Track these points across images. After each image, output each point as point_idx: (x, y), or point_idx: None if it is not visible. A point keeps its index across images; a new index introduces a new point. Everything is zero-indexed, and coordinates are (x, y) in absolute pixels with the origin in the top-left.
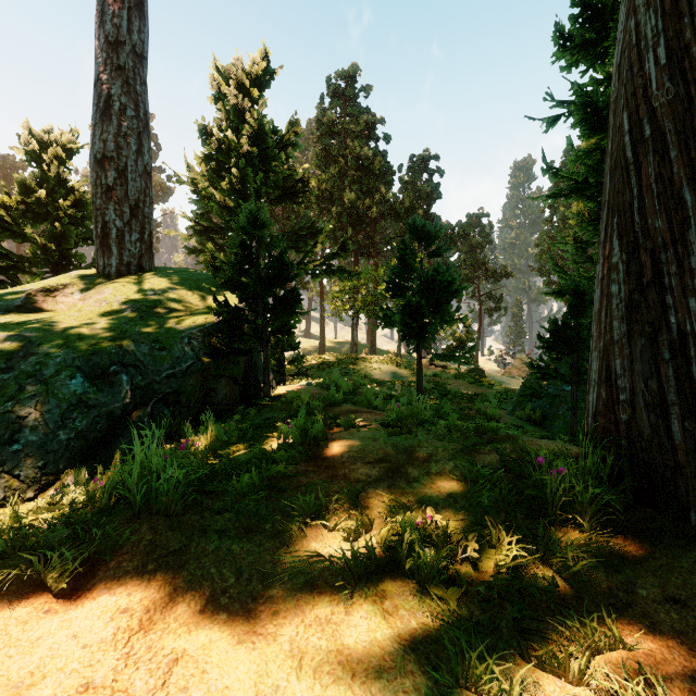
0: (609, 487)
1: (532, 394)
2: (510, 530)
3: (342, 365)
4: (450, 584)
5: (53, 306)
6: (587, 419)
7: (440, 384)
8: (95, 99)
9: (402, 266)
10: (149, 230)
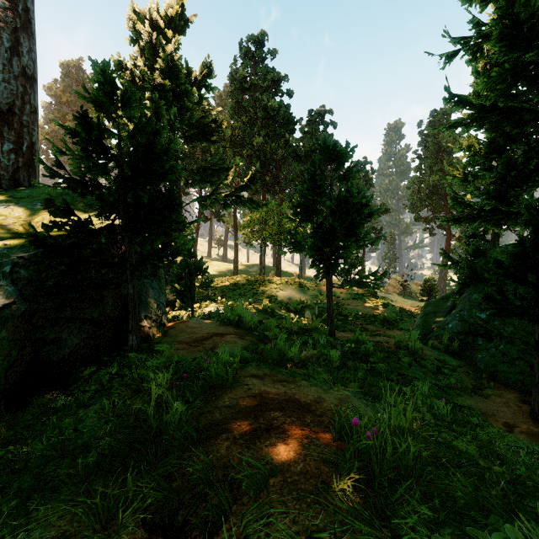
0: None
1: (476, 332)
2: None
3: (251, 287)
4: None
5: None
6: None
7: (341, 304)
8: None
9: (312, 188)
10: (29, 140)
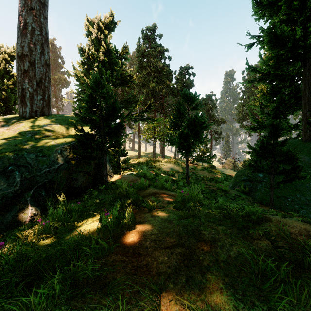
0: None
1: (248, 180)
2: None
3: (148, 164)
4: None
5: None
6: None
7: (195, 172)
8: (18, 25)
9: (179, 114)
10: (48, 94)
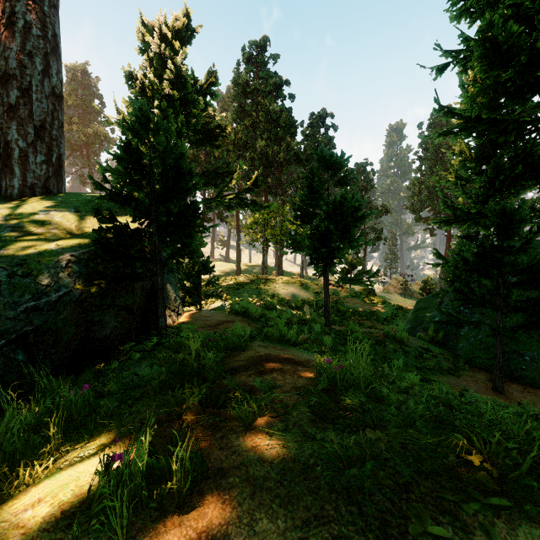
0: None
1: (450, 320)
2: None
3: (254, 286)
4: None
5: None
6: None
7: (340, 302)
8: None
9: (310, 194)
10: (58, 152)
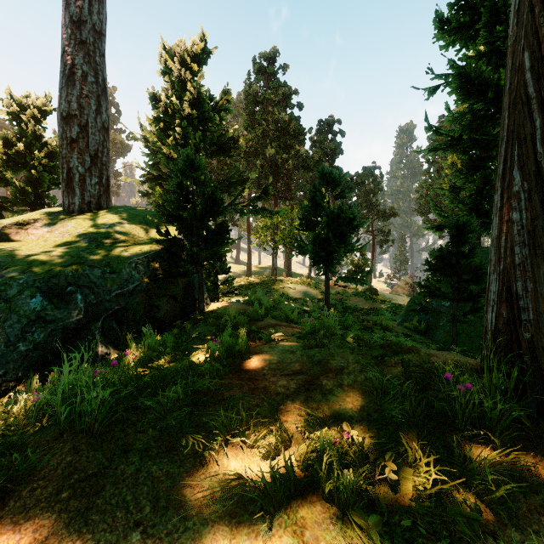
0: (515, 402)
1: (420, 309)
2: (424, 446)
3: (264, 286)
4: (370, 509)
5: (25, 237)
6: (485, 335)
7: (343, 300)
8: (61, 67)
9: (313, 206)
10: (106, 175)
